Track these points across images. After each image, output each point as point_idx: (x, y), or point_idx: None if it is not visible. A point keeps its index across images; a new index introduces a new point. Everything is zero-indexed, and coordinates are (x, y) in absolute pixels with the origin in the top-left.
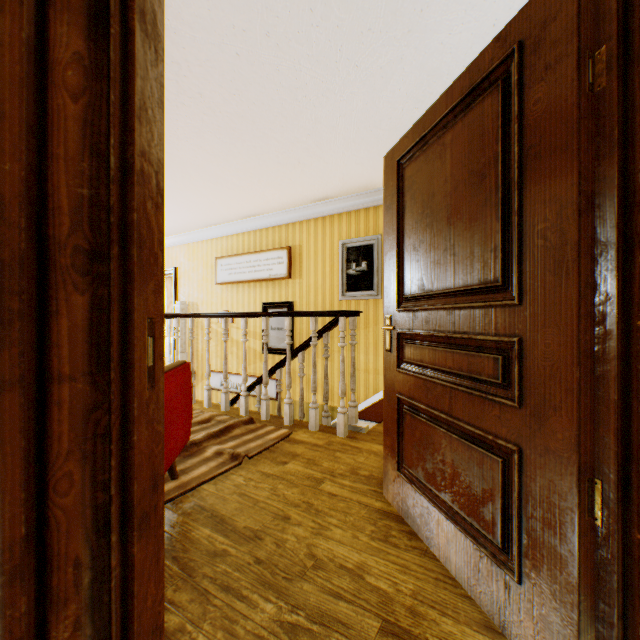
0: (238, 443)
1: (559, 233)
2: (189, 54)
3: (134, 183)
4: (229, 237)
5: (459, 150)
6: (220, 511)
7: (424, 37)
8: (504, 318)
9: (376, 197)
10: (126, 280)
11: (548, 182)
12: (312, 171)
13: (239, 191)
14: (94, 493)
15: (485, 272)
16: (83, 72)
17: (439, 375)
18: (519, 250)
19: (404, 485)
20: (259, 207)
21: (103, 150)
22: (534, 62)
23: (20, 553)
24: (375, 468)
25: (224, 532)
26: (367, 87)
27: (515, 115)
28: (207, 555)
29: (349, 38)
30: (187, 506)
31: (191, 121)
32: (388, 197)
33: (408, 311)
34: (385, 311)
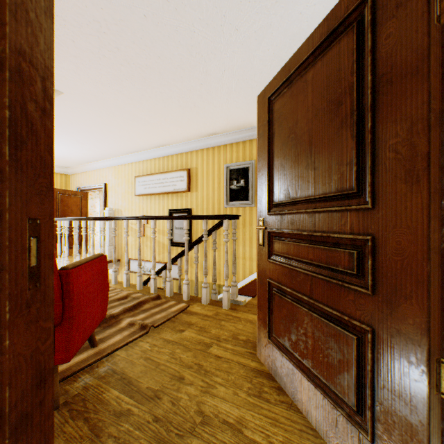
0: (147, 315)
1: (410, 146)
2: (106, 14)
3: (6, 78)
4: (144, 161)
5: (319, 84)
6: (128, 374)
7: (288, 7)
8: (358, 220)
9: (251, 133)
10: None
11: (399, 103)
12: (204, 113)
13: (151, 127)
14: None
15: (341, 182)
16: None
17: (302, 265)
18: (372, 162)
19: (273, 350)
20: (166, 139)
21: None
22: (386, 3)
23: None
24: (251, 333)
25: (130, 393)
26: (245, 47)
27: (369, 49)
28: (114, 415)
29: (231, 6)
30: (102, 370)
31: (111, 70)
32: (261, 127)
33: (277, 214)
34: (258, 215)
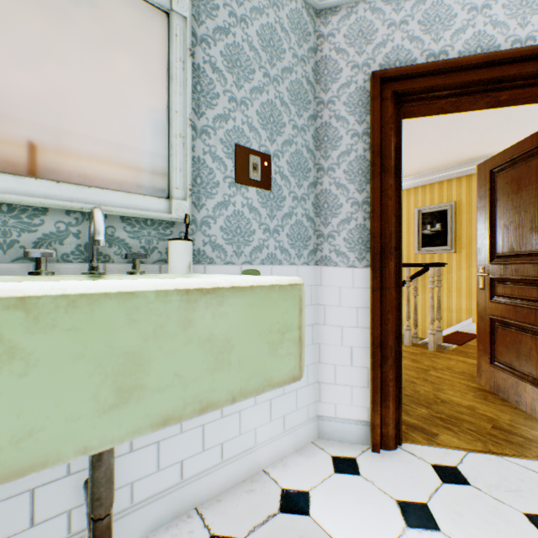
0: None
1: None
2: None
3: (400, 222)
4: None
5: None
6: None
7: None
8: None
9: (449, 172)
10: (398, 256)
11: None
12: None
13: None
14: (394, 326)
15: None
16: (392, 191)
17: (525, 302)
18: None
19: (495, 372)
20: None
21: (395, 214)
22: None
23: (378, 339)
24: (465, 369)
25: None
26: None
27: None
28: None
29: None
30: None
31: None
32: (480, 191)
33: (499, 264)
34: (478, 264)
